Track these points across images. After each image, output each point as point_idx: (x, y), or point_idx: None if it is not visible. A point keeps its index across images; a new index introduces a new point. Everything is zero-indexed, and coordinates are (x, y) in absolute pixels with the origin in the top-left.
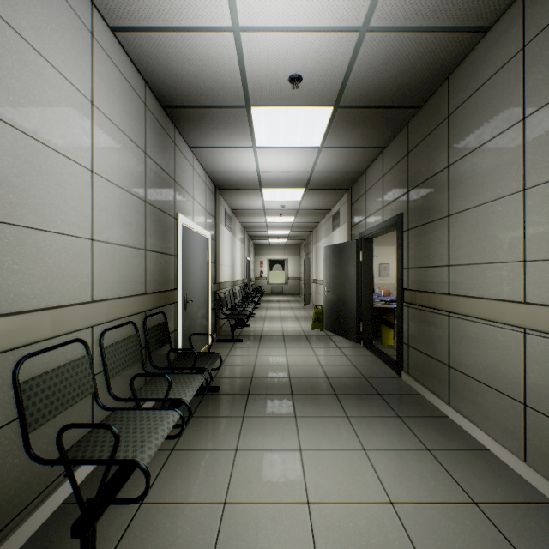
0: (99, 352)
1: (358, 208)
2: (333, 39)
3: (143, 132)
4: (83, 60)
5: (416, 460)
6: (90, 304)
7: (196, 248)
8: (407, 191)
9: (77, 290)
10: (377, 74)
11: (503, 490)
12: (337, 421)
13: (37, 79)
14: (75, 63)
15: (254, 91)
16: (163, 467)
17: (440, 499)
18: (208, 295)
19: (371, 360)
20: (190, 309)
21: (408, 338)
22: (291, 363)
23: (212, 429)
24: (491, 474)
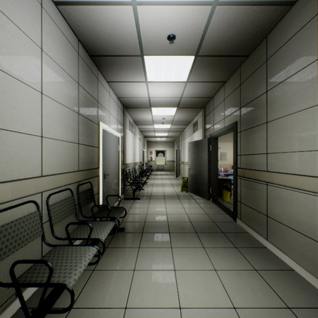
0: (47, 208)
1: (209, 119)
2: (195, 10)
3: (77, 70)
4: (35, 21)
5: (248, 277)
6: (40, 178)
7: (111, 143)
8: (240, 108)
9: (31, 169)
10: (222, 34)
11: (306, 298)
12: (197, 250)
13: (1, 30)
14: (29, 23)
15: (146, 45)
16: (87, 282)
17: (266, 305)
18: (118, 171)
19: (217, 211)
20: (108, 180)
21: (240, 198)
22: (168, 212)
23: (119, 256)
24: (297, 287)
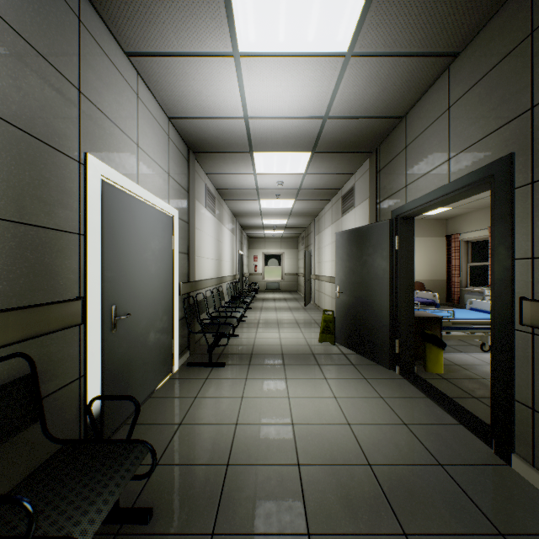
0: None
1: (391, 175)
2: None
3: None
4: None
5: None
6: None
7: (143, 227)
8: (531, 107)
9: None
10: None
11: None
12: None
13: None
14: None
15: None
16: None
17: None
18: (172, 300)
19: (427, 410)
20: (129, 327)
21: (534, 396)
22: (297, 417)
23: None
24: None
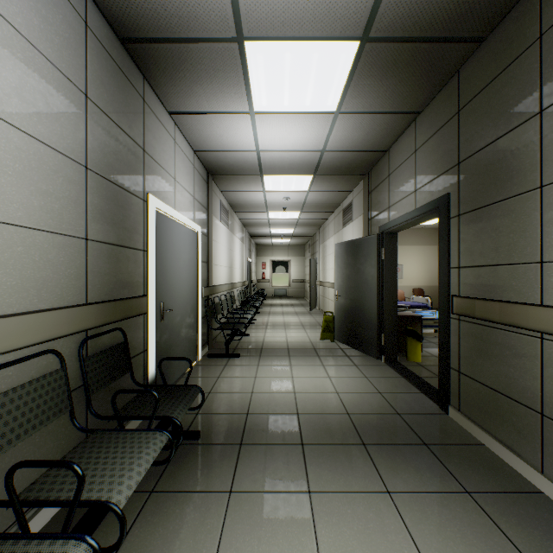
0: None
1: (379, 197)
2: None
3: (81, 63)
4: None
5: None
6: None
7: (178, 243)
8: (458, 163)
9: None
10: None
11: None
12: (375, 503)
13: None
14: None
15: (247, 7)
16: None
17: None
18: (197, 301)
19: (399, 385)
20: (170, 320)
21: (459, 362)
22: (298, 389)
23: (178, 521)
24: None
